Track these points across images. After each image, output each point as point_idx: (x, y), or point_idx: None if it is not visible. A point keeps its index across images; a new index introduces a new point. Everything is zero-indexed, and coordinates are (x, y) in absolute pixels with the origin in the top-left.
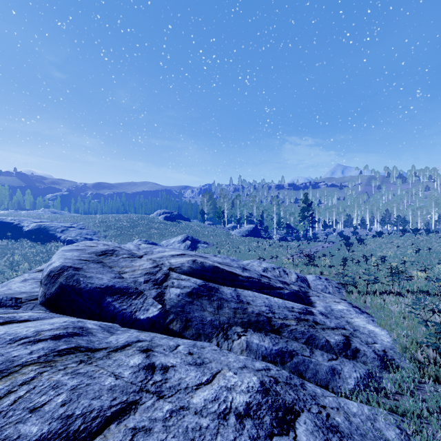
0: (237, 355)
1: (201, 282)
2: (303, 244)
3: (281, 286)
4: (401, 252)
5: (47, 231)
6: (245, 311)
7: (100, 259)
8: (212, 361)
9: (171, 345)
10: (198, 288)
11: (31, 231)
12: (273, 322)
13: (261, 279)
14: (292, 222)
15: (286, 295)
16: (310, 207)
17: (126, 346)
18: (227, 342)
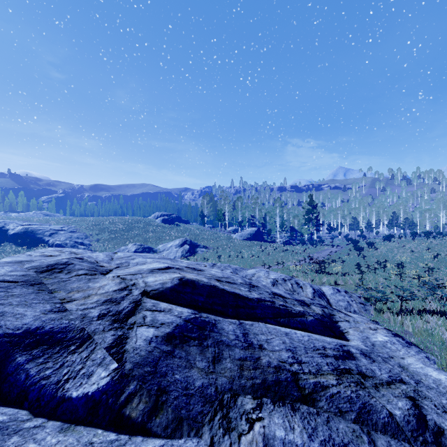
0: None
1: (189, 315)
2: (309, 249)
3: (301, 310)
4: (416, 257)
5: (34, 235)
6: (257, 363)
7: (41, 278)
8: None
9: None
10: (184, 325)
11: (16, 235)
12: (301, 381)
13: (274, 301)
14: (296, 225)
15: (311, 324)
16: (315, 209)
17: None
18: (228, 440)
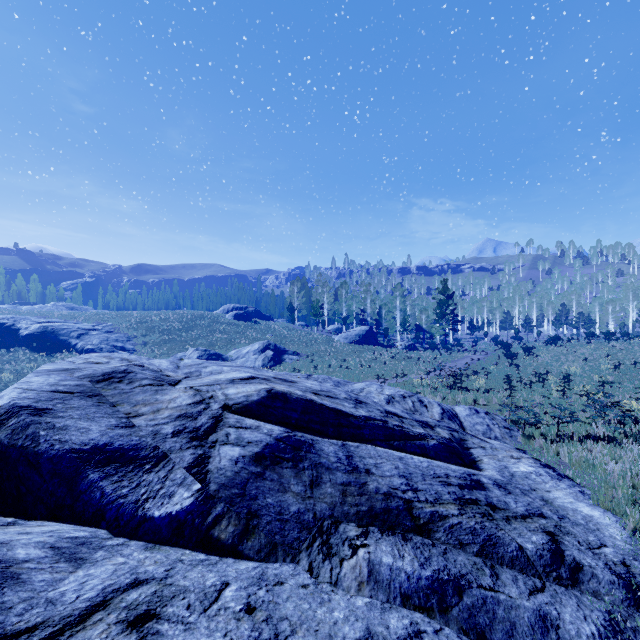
0: (350, 598)
1: (281, 433)
2: (441, 356)
3: (422, 432)
4: (591, 368)
5: (56, 336)
6: (363, 488)
7: (98, 389)
8: (297, 627)
9: (208, 587)
10: (275, 444)
11: (31, 336)
12: (415, 510)
13: (387, 420)
14: (424, 323)
15: (433, 449)
16: (451, 299)
17: (94, 609)
18: (329, 564)
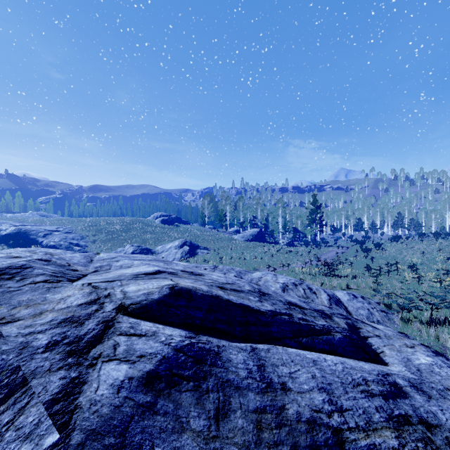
0: None
1: (181, 340)
2: (313, 250)
3: (324, 324)
4: (427, 259)
5: (27, 236)
6: (282, 415)
7: None
8: None
9: None
10: (174, 357)
11: (8, 236)
12: (348, 444)
13: (292, 313)
14: (299, 226)
15: (339, 344)
16: (319, 209)
17: None
18: None
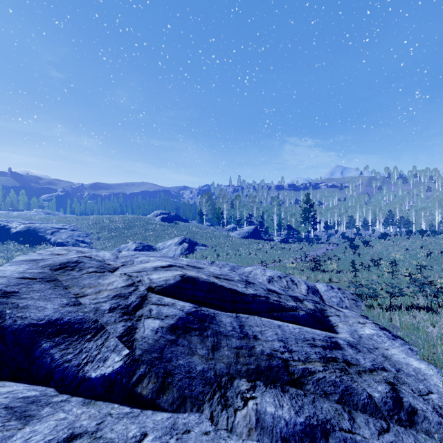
0: (242, 442)
1: (190, 308)
2: (305, 247)
3: (294, 305)
4: (410, 255)
5: (36, 233)
6: (252, 351)
7: (55, 275)
8: None
9: (129, 439)
10: (186, 317)
11: (19, 233)
12: (291, 367)
13: (269, 296)
14: (293, 224)
15: (302, 318)
16: (312, 207)
17: None
18: (225, 414)
